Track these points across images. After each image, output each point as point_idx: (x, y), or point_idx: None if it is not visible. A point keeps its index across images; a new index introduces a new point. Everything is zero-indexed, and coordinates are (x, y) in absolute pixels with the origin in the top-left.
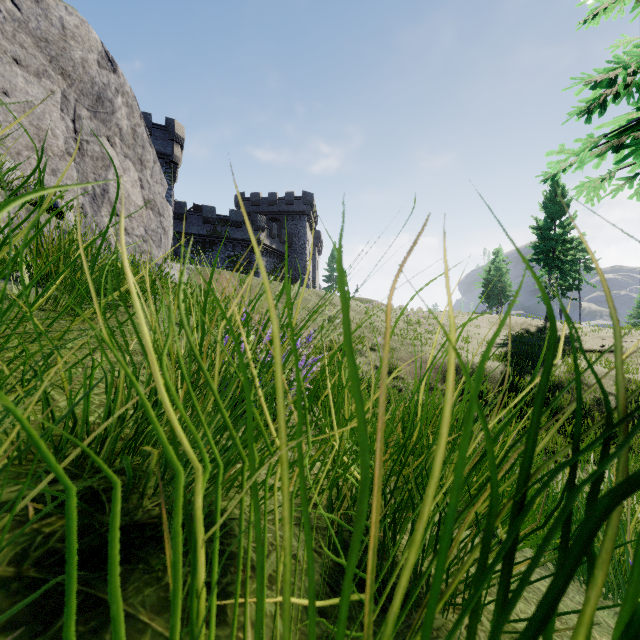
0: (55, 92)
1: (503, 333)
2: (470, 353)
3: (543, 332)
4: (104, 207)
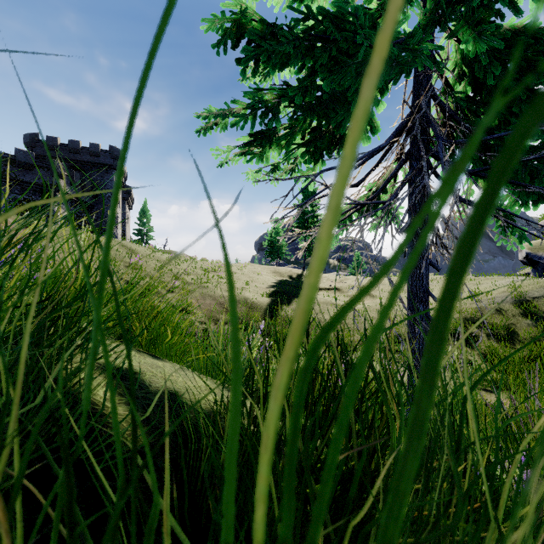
0: None
1: (276, 279)
2: (249, 292)
3: (300, 277)
4: None
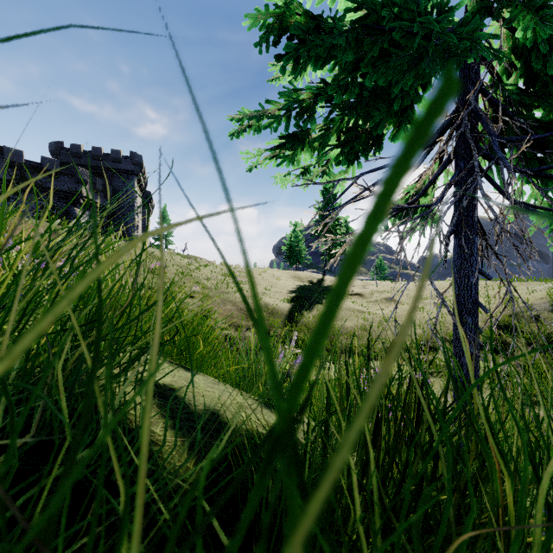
0: None
1: (296, 284)
2: (269, 298)
3: (321, 282)
4: None
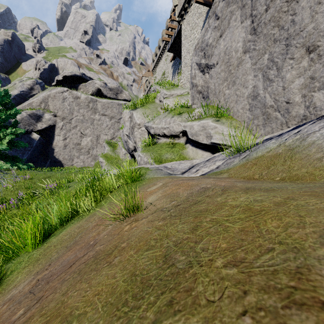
0: (237, 16)
1: None
2: None
3: None
4: (287, 60)
